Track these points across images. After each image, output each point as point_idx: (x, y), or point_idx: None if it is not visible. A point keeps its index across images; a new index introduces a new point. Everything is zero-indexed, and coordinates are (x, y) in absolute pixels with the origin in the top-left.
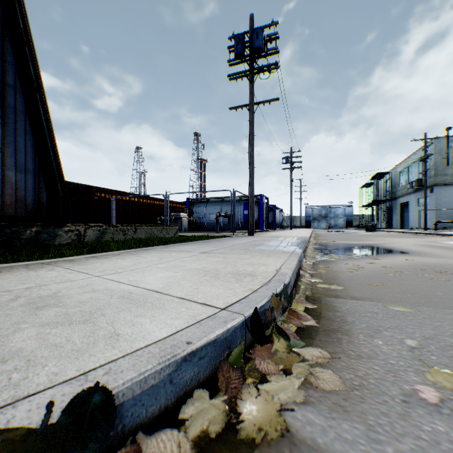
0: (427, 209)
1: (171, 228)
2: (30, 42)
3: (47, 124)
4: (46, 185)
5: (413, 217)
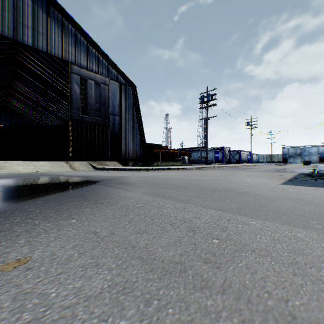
0: None
1: (179, 162)
2: (139, 108)
3: (142, 130)
4: (142, 149)
5: None
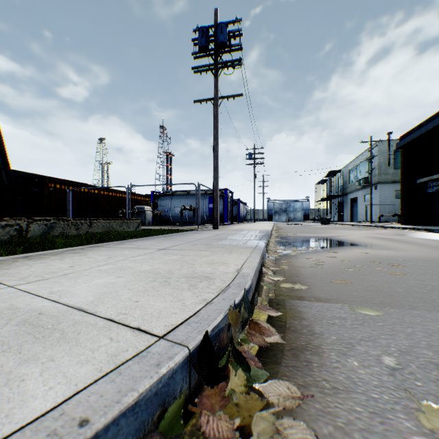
0: (372, 204)
1: (132, 221)
2: None
3: None
4: None
5: (360, 211)
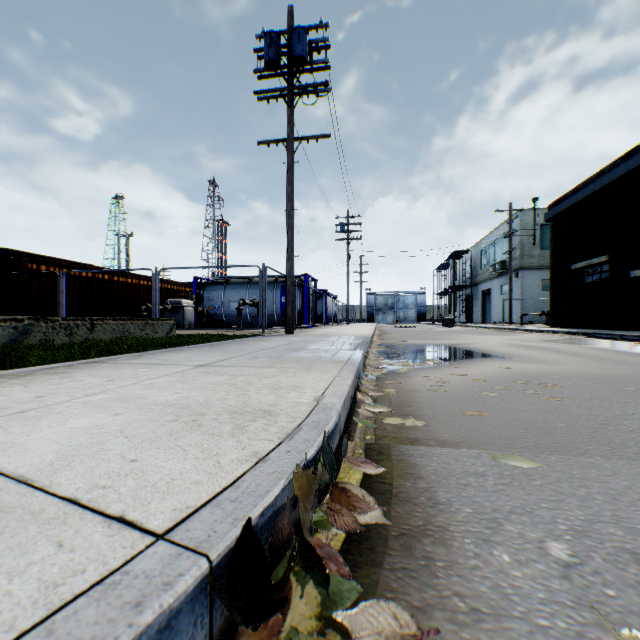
0: (512, 298)
1: (162, 323)
2: None
3: None
4: None
5: (496, 308)
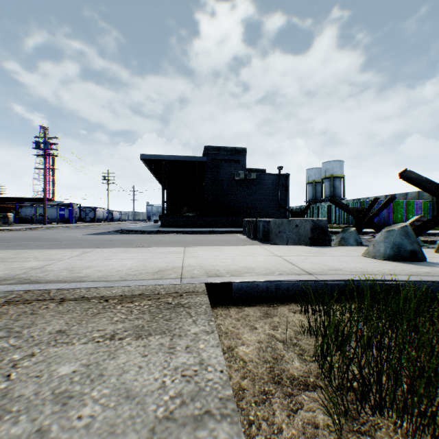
0: None
1: None
2: None
3: None
4: None
5: None
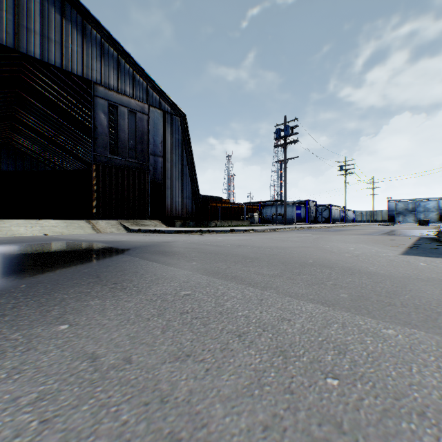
0: None
1: (246, 222)
2: (190, 146)
3: (195, 177)
4: (194, 203)
5: None
